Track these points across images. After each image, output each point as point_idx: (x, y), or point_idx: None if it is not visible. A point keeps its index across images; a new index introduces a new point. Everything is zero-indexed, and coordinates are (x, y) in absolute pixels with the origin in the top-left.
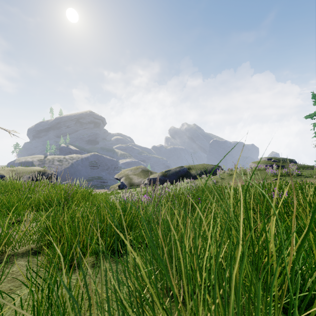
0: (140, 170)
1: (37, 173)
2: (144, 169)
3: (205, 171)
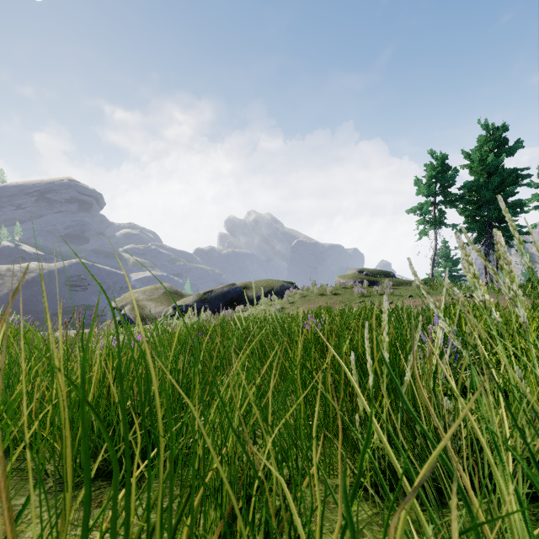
0: (162, 292)
1: None
2: (170, 290)
3: (270, 291)
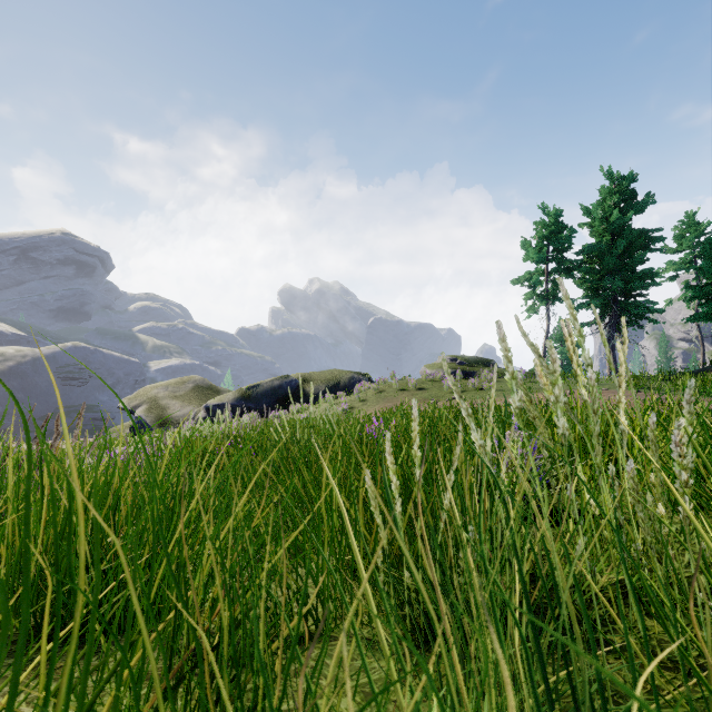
0: (190, 387)
1: None
2: (202, 384)
3: (336, 386)
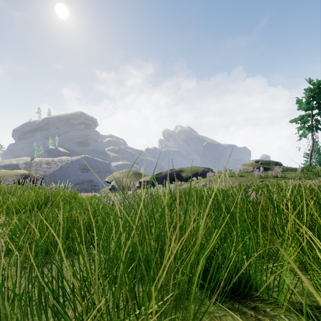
0: (131, 173)
1: (21, 176)
2: (136, 172)
3: (196, 174)
